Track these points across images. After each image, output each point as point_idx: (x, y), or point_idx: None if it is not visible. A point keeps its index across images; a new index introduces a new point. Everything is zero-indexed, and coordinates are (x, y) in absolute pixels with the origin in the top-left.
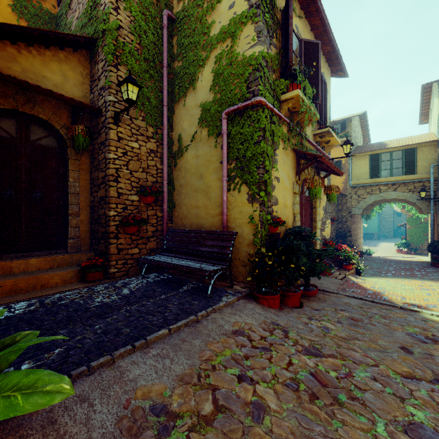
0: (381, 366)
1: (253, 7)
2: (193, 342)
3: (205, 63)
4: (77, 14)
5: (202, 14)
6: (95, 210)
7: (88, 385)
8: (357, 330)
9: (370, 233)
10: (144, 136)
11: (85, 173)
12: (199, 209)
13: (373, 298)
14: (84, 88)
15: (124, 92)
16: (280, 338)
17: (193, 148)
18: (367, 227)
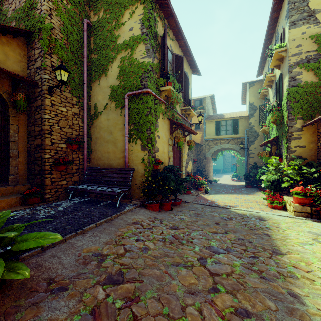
0: (204, 230)
1: (144, 34)
2: (111, 229)
3: (114, 60)
4: (13, 6)
5: (112, 28)
6: (32, 154)
7: (54, 251)
8: (197, 218)
9: (218, 169)
10: (70, 103)
11: (22, 127)
12: (110, 154)
13: (210, 204)
14: (21, 64)
15: (58, 75)
16: (158, 224)
17: (105, 114)
18: (216, 165)
